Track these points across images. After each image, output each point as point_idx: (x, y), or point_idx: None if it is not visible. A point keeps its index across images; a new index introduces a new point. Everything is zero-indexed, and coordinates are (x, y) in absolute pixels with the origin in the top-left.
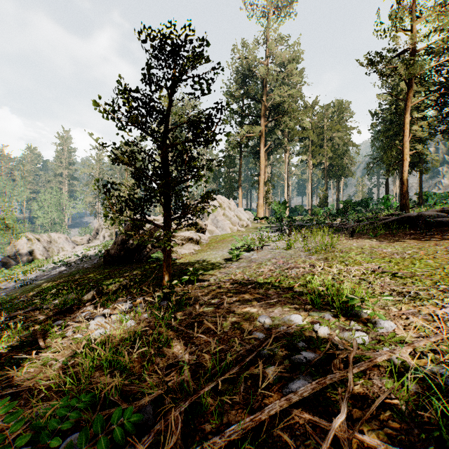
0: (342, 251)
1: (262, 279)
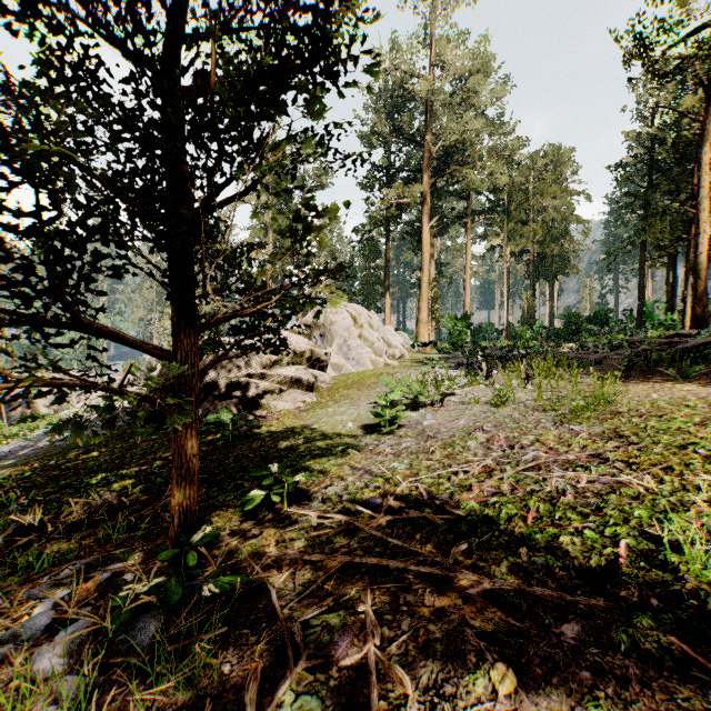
0: (641, 413)
1: (478, 507)
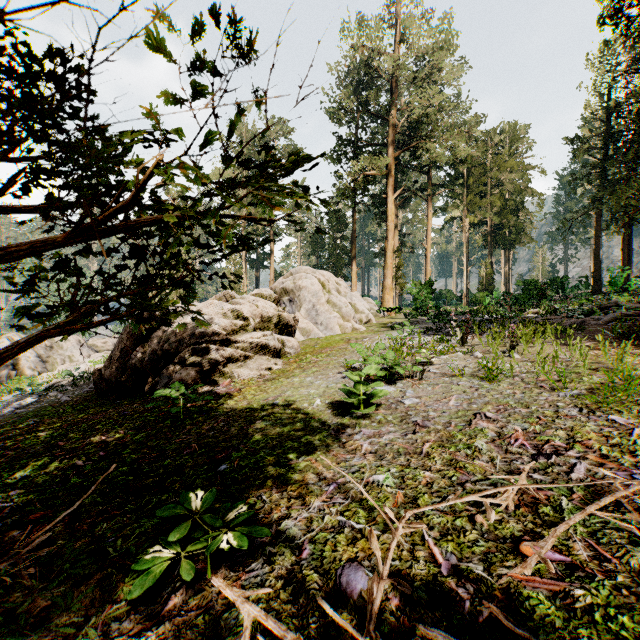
0: None
1: (558, 618)
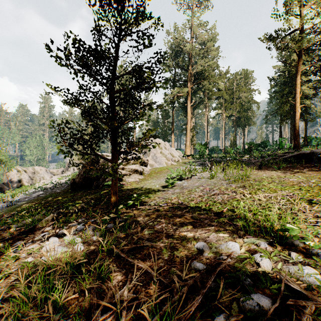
0: (255, 180)
1: (194, 204)
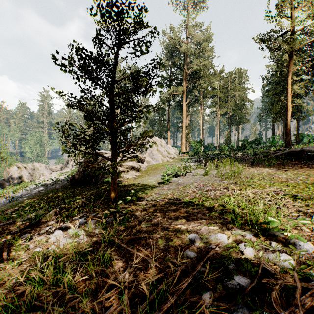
0: (247, 177)
1: (188, 199)
